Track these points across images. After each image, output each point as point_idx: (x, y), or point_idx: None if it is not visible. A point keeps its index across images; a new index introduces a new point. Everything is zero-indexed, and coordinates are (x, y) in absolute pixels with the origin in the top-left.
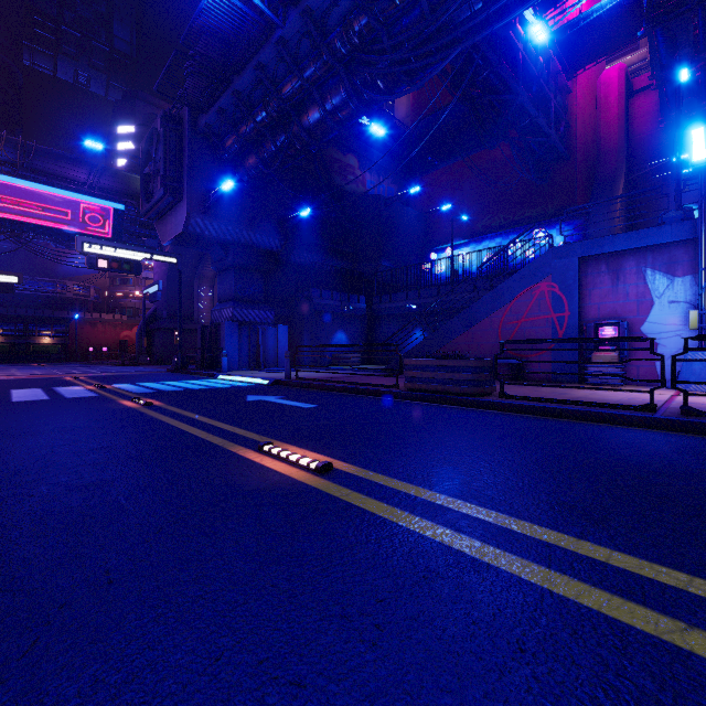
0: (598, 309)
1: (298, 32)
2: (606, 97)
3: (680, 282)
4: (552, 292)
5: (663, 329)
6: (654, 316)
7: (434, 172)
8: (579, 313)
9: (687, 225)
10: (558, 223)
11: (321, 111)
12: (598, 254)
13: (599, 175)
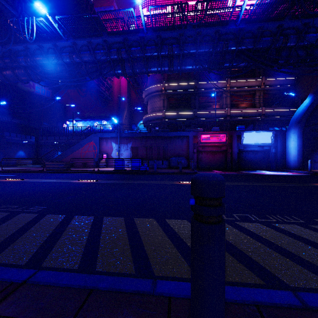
0: (103, 150)
1: (3, 50)
2: (122, 86)
3: (117, 145)
4: (93, 145)
5: (115, 155)
6: (113, 152)
7: (68, 90)
8: (100, 150)
9: (118, 134)
10: (109, 120)
11: (13, 75)
12: (103, 137)
13: (120, 108)
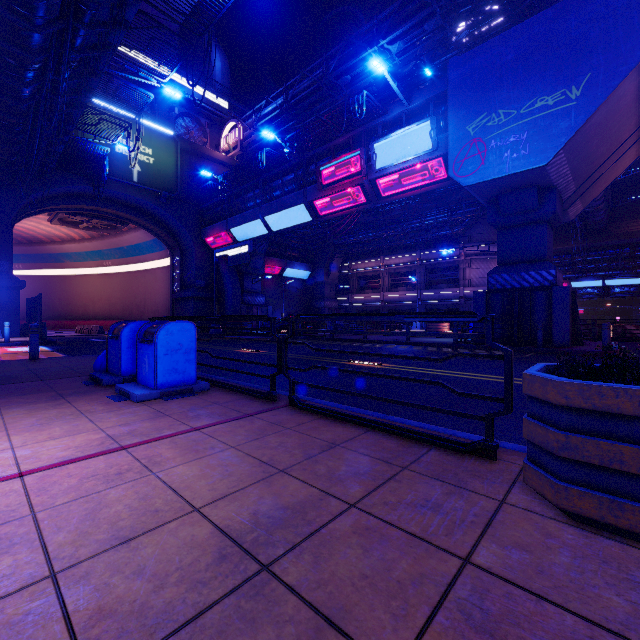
0: None
1: None
2: None
3: None
4: None
5: None
6: None
7: None
8: None
9: None
10: None
11: None
12: None
13: None
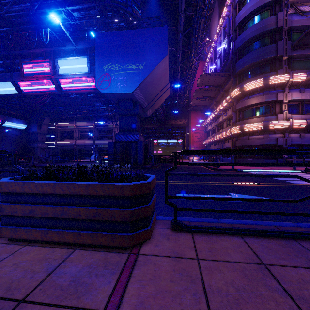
0: None
1: None
2: None
3: None
4: None
5: None
6: None
7: None
8: None
9: None
10: None
11: None
12: None
13: None
